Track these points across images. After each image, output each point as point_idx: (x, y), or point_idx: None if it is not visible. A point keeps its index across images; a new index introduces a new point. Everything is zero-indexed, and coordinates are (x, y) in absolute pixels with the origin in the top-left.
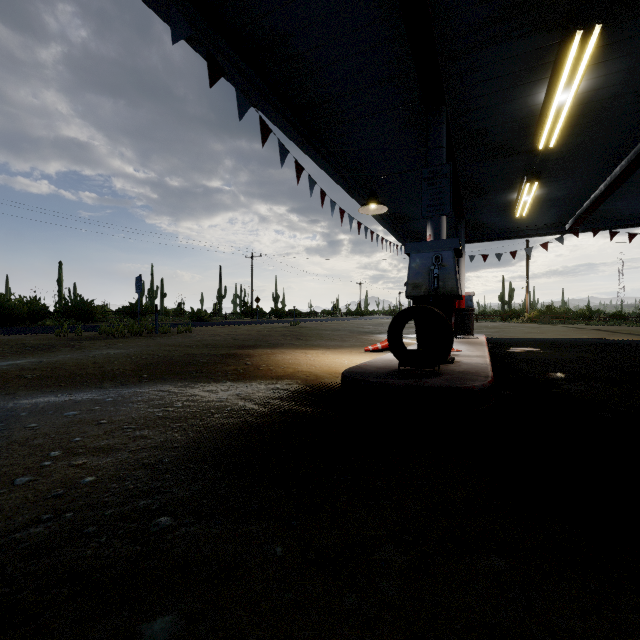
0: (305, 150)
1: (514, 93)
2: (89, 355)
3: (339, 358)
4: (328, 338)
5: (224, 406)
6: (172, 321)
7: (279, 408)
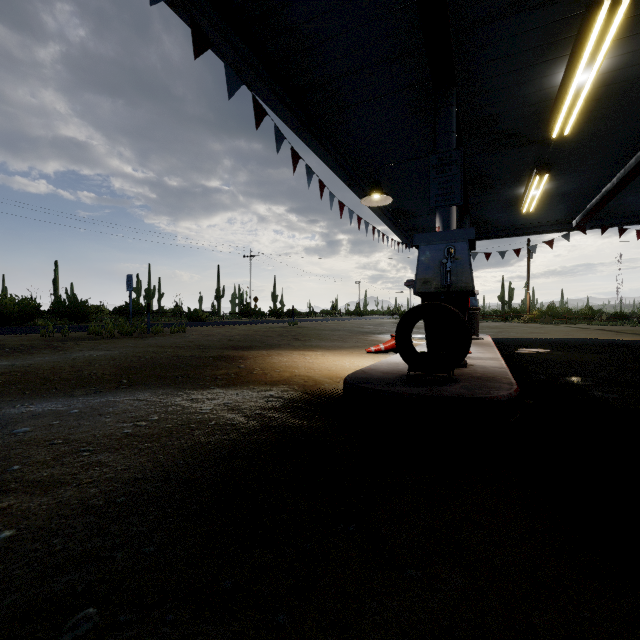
0: (303, 138)
1: (530, 73)
2: (69, 357)
3: (340, 360)
4: (327, 338)
5: (207, 419)
6: (168, 321)
7: (272, 422)
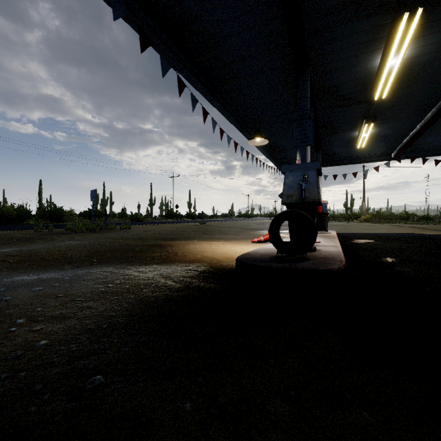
0: (210, 100)
1: (358, 59)
2: (56, 245)
3: (234, 247)
4: (226, 233)
5: (150, 283)
6: (117, 221)
7: (190, 284)
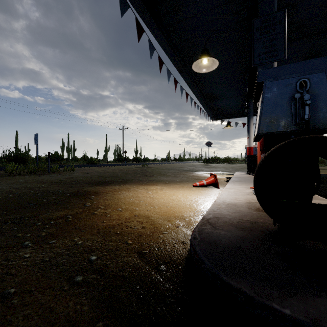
0: (146, 21)
1: None
2: None
3: (175, 194)
4: (165, 175)
5: None
6: (76, 164)
7: None
